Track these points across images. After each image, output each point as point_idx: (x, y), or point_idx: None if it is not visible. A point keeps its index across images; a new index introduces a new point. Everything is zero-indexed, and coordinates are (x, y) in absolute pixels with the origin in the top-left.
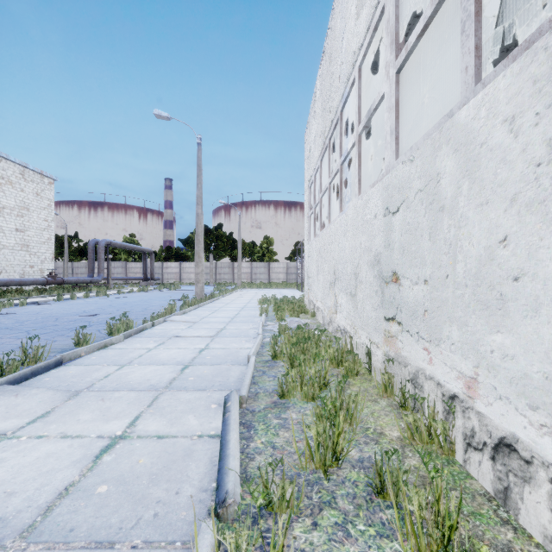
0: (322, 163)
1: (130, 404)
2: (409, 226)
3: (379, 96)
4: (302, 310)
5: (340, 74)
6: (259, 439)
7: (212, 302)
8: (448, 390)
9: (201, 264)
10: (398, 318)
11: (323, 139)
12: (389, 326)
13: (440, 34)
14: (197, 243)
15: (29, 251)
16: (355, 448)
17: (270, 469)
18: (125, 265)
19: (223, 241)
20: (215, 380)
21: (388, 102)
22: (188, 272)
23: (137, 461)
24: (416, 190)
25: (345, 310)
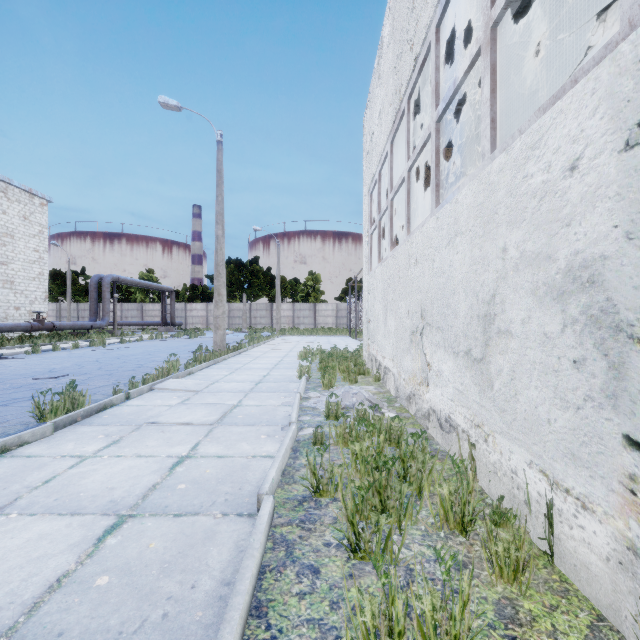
0: (392, 147)
1: None
2: None
3: None
4: (360, 369)
5: None
6: None
7: (237, 355)
8: None
9: (222, 304)
10: None
11: (395, 104)
12: None
13: None
14: (216, 276)
15: (14, 289)
16: None
17: None
18: (141, 306)
19: (260, 278)
20: (157, 593)
21: None
22: None
23: None
24: None
25: (451, 385)
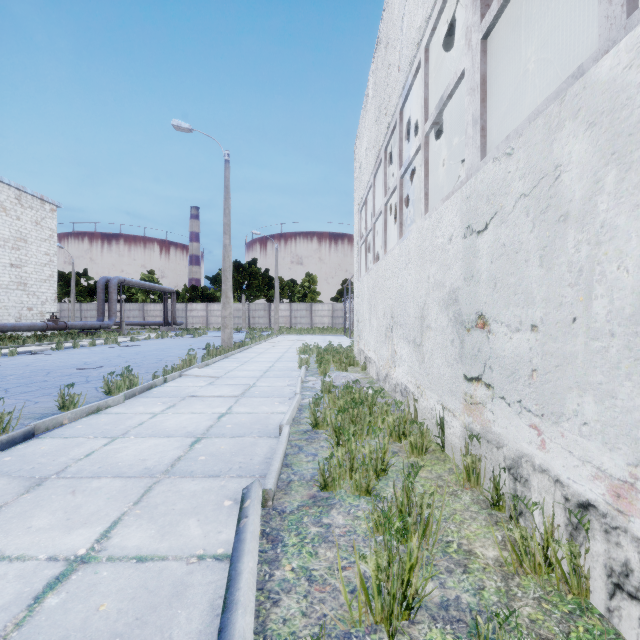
0: (375, 180)
1: (110, 501)
2: (504, 248)
3: (456, 76)
4: (350, 361)
5: (399, 62)
6: (288, 563)
7: (242, 351)
8: (577, 493)
9: (229, 305)
10: (487, 379)
11: (376, 149)
12: (472, 389)
13: (526, 13)
14: (224, 280)
15: (27, 290)
16: (434, 581)
17: (303, 624)
18: (143, 307)
19: (258, 279)
20: (233, 461)
21: (470, 81)
22: (216, 316)
23: (97, 608)
24: (516, 195)
25: (406, 364)
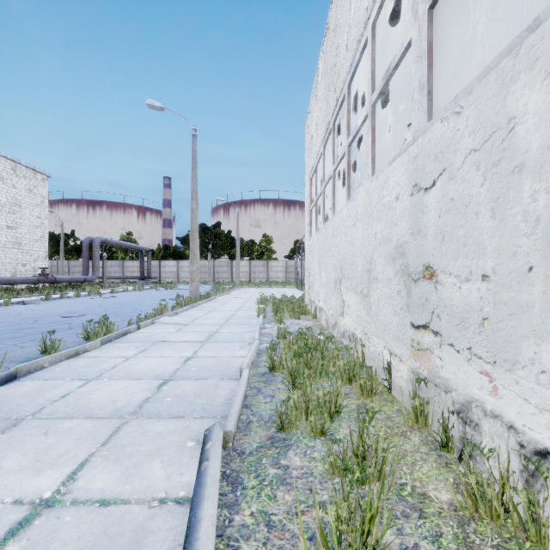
0: (324, 150)
1: (79, 441)
2: (453, 202)
3: (403, 46)
4: (302, 310)
5: (347, 42)
6: (247, 507)
7: (208, 301)
8: (534, 441)
9: (196, 262)
10: (435, 326)
11: (326, 122)
12: (419, 336)
13: None
14: (191, 240)
15: (21, 249)
16: (391, 527)
17: None
18: (122, 263)
19: (222, 240)
20: (197, 402)
21: (417, 49)
22: (186, 271)
23: None
24: (466, 151)
25: (354, 313)
